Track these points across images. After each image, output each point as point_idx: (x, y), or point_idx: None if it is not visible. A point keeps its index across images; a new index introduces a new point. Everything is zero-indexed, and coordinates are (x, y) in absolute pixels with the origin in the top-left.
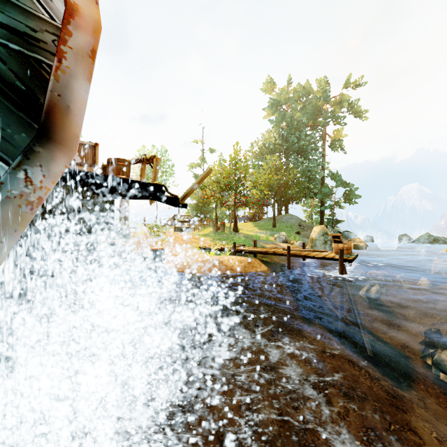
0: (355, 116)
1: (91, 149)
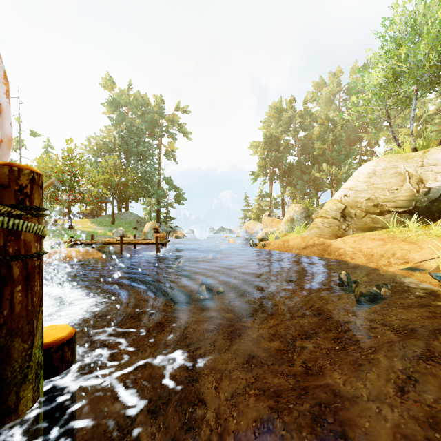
0: (183, 135)
1: None
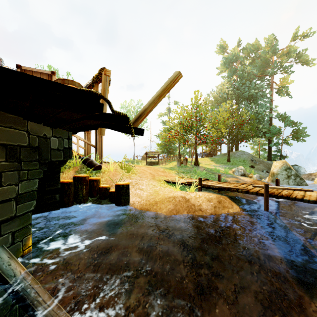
0: (302, 64)
1: (46, 78)
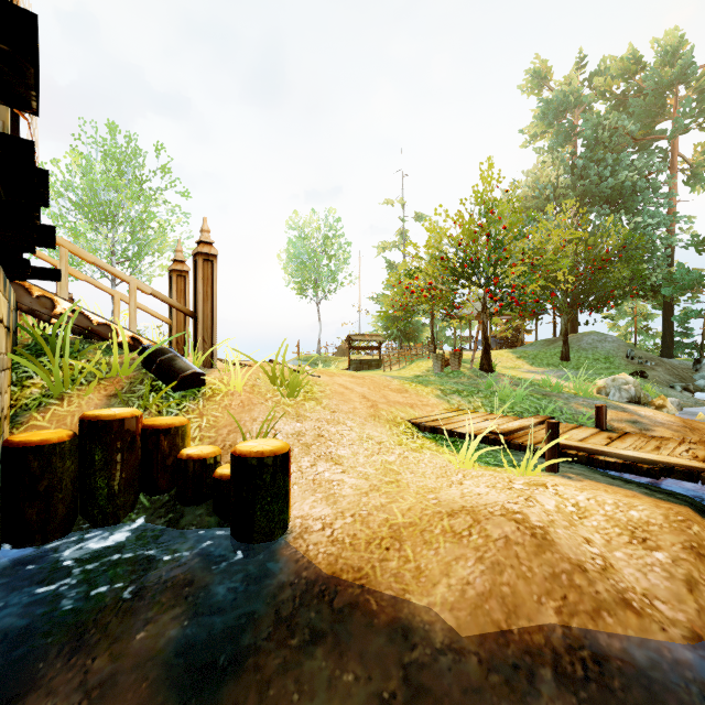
0: None
1: None
